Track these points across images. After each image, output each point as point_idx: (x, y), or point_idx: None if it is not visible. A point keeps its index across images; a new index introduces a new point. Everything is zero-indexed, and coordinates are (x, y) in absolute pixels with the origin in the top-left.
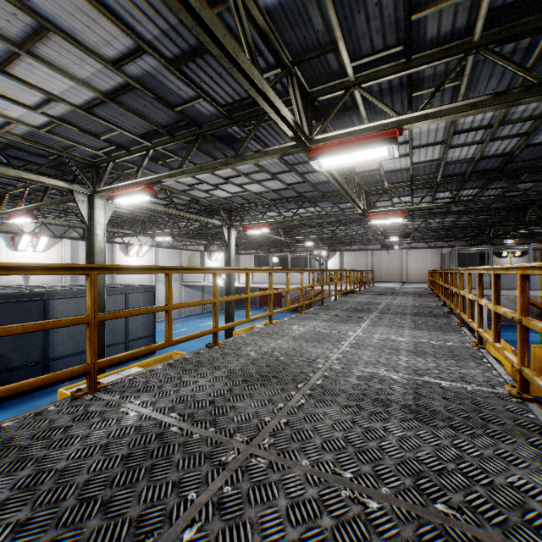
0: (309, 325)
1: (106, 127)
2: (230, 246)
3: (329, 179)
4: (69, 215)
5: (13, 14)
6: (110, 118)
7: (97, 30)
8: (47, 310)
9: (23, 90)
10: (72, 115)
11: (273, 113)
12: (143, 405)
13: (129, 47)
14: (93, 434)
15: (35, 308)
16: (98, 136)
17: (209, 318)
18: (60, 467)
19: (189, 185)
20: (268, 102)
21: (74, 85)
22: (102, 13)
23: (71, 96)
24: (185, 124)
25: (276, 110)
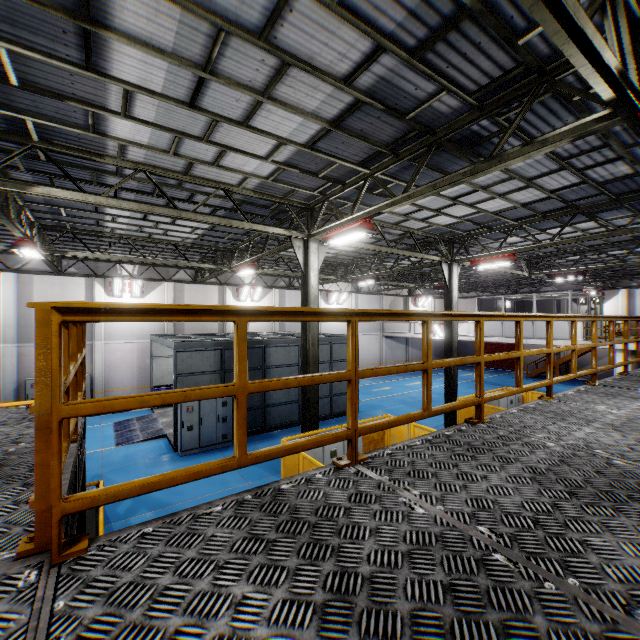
0: (627, 407)
1: (325, 162)
2: (452, 288)
3: (636, 170)
4: (279, 265)
5: (261, 60)
6: (331, 150)
7: (335, 44)
8: (264, 357)
9: (259, 141)
10: (296, 157)
11: (584, 66)
12: (427, 499)
13: (366, 51)
14: (383, 530)
15: (256, 355)
16: (317, 174)
17: (415, 376)
18: (365, 573)
19: (404, 214)
20: (584, 48)
21: (302, 121)
22: (343, 19)
23: (298, 135)
24: (413, 135)
25: (594, 58)
